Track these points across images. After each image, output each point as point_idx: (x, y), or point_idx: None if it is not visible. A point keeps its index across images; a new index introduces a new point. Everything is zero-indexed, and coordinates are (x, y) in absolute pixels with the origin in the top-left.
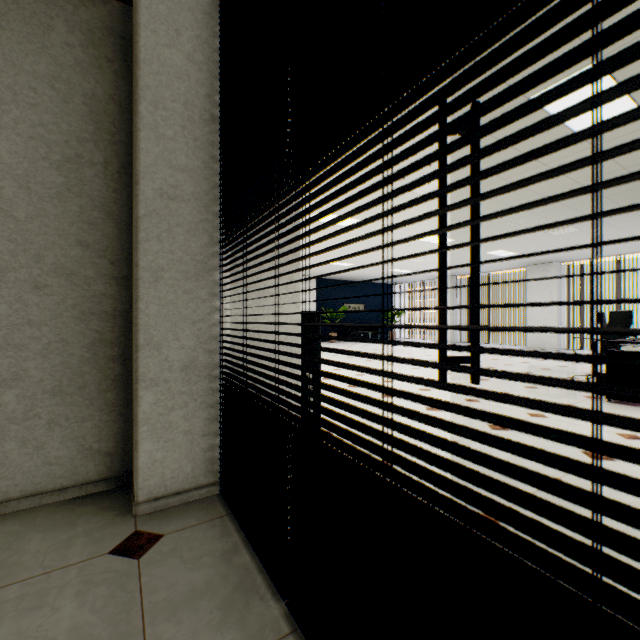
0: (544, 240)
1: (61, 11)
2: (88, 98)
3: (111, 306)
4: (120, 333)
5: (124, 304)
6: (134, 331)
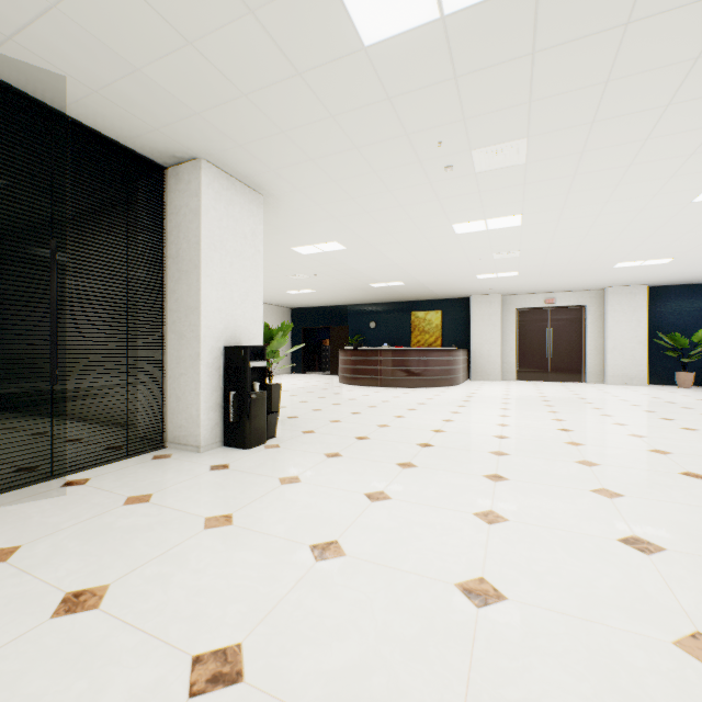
0: None
1: None
2: None
3: None
4: None
5: None
6: None
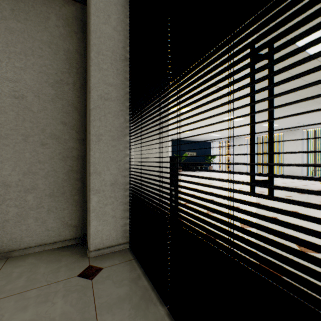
0: (294, 118)
1: (53, 10)
2: (66, 52)
3: (76, 153)
4: (80, 167)
5: (82, 152)
6: (88, 166)
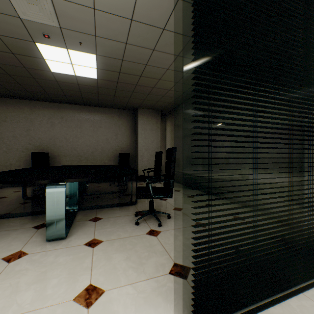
0: None
1: None
2: None
3: None
4: None
5: None
6: None
